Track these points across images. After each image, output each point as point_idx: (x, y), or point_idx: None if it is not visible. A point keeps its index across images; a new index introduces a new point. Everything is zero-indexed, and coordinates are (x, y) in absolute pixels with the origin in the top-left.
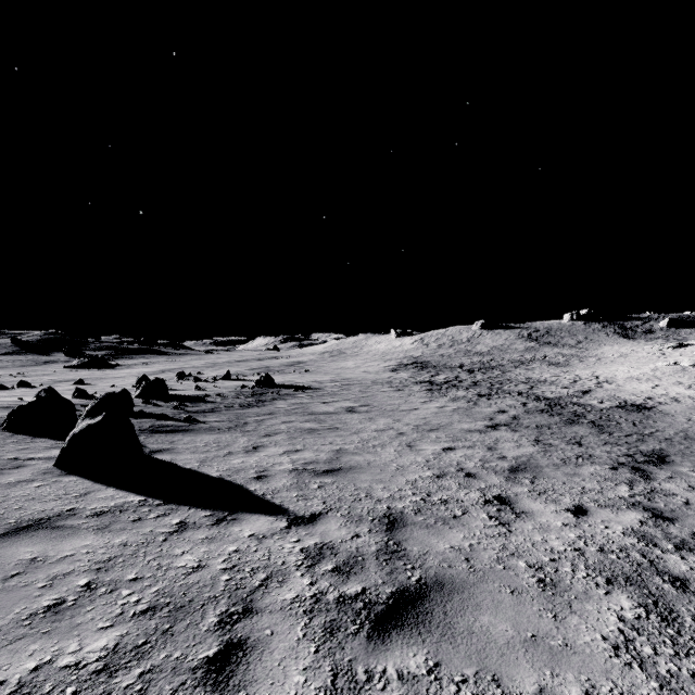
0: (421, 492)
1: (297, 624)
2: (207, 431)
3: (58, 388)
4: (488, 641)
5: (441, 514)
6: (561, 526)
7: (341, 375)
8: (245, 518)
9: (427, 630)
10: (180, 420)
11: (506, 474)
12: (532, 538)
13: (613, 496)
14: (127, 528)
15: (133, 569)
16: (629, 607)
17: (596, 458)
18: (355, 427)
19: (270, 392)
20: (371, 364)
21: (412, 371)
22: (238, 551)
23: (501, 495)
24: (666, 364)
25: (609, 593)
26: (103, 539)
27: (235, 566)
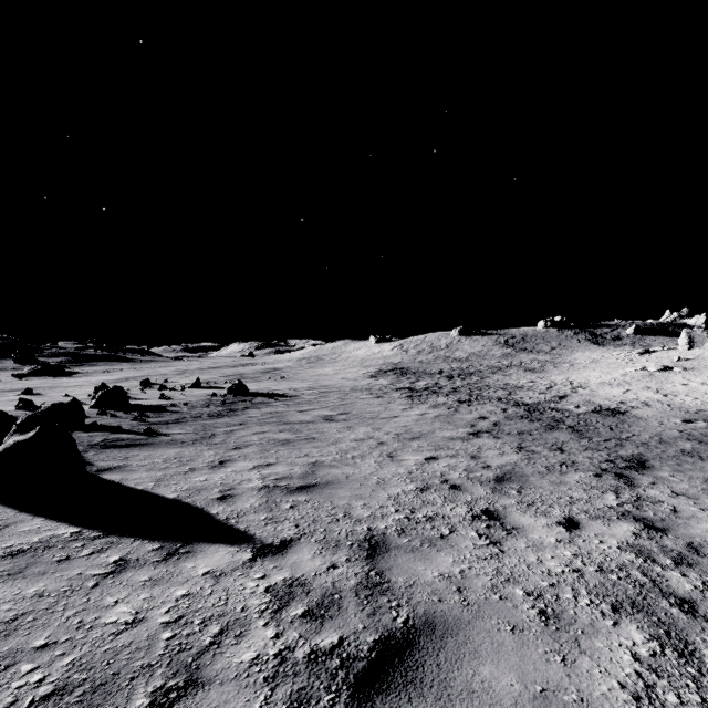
0: (405, 508)
1: (254, 700)
2: (169, 445)
3: (1, 398)
4: (492, 702)
5: (427, 533)
6: (555, 542)
7: (319, 382)
8: (202, 550)
9: (418, 693)
10: (139, 433)
11: (492, 484)
12: (527, 558)
13: (601, 506)
14: (48, 571)
15: (44, 631)
16: (641, 641)
17: (579, 465)
18: (333, 437)
19: (243, 400)
20: (350, 370)
21: (391, 378)
22: (188, 595)
23: (489, 509)
24: (634, 369)
25: (618, 624)
26: (12, 588)
27: (181, 617)
